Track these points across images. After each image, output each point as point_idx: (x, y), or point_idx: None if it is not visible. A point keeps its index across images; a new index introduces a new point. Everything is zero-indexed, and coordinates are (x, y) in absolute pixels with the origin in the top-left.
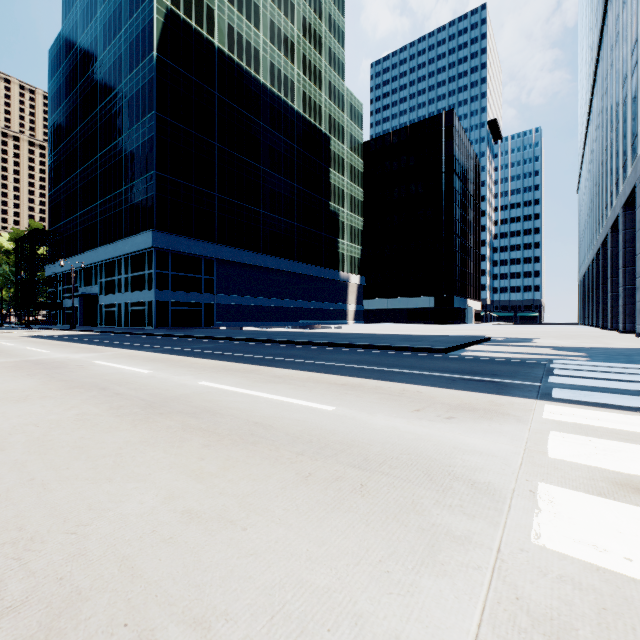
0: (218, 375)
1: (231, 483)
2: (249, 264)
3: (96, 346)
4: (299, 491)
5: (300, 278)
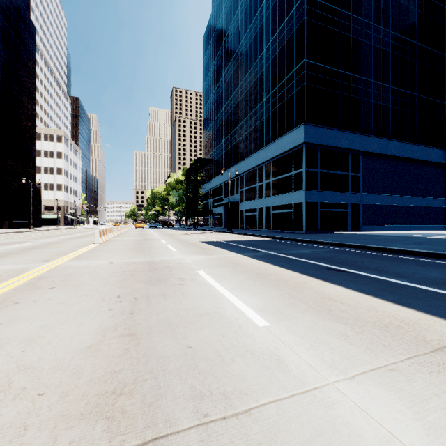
0: None
1: None
2: (395, 156)
3: None
4: None
5: None
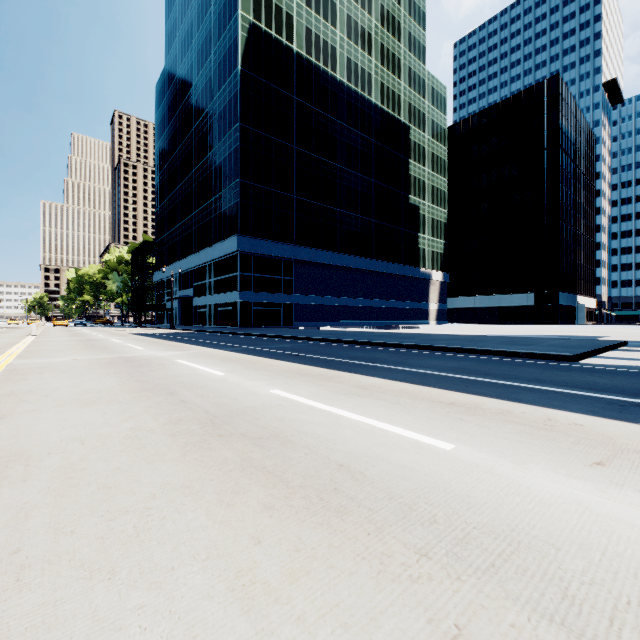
0: (293, 381)
1: (301, 629)
2: (326, 264)
3: (184, 344)
4: None
5: (377, 276)
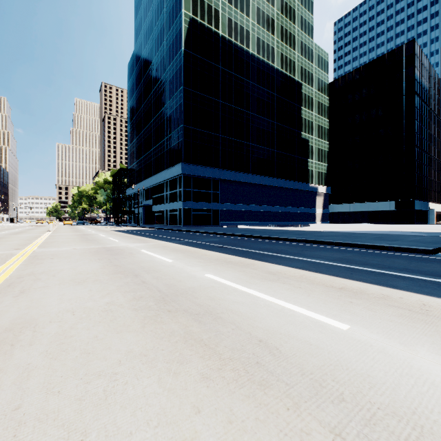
0: (220, 268)
1: None
2: (242, 182)
3: (146, 238)
4: None
5: (278, 190)
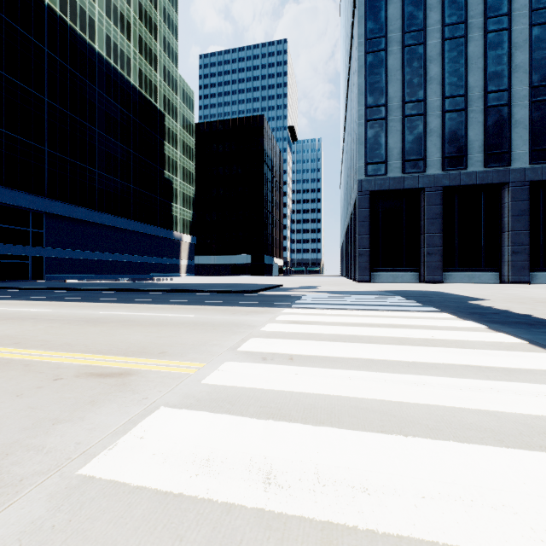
0: (109, 309)
1: (167, 332)
2: (84, 220)
3: None
4: (193, 331)
5: (136, 235)
